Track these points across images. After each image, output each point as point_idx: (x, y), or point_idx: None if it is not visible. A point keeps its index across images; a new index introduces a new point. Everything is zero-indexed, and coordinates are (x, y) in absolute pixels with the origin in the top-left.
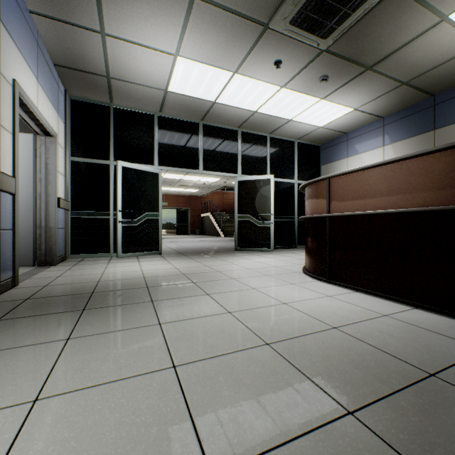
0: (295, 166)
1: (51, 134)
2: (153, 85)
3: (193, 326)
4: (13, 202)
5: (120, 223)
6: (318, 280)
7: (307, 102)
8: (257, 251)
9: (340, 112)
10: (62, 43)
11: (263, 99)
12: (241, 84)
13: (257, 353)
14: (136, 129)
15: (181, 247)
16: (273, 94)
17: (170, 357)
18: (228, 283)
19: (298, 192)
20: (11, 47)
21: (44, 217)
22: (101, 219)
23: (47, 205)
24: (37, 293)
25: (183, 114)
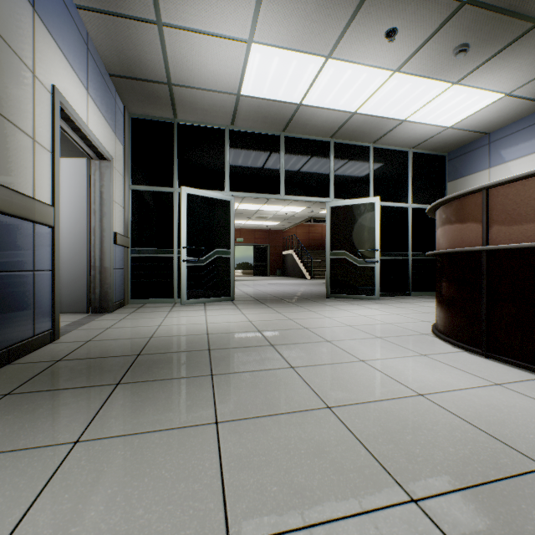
0: (409, 185)
1: (106, 157)
2: (223, 89)
3: (269, 434)
4: (53, 236)
5: (184, 262)
6: (464, 350)
7: (431, 91)
8: (356, 299)
9: (481, 102)
10: (115, 45)
11: (366, 93)
12: (336, 73)
13: (398, 529)
14: (204, 148)
15: (258, 291)
16: (381, 83)
17: (223, 516)
18: (321, 348)
19: (413, 219)
20: (49, 47)
21: (98, 256)
22: (163, 257)
23: (102, 242)
24: (73, 352)
25: (260, 124)
